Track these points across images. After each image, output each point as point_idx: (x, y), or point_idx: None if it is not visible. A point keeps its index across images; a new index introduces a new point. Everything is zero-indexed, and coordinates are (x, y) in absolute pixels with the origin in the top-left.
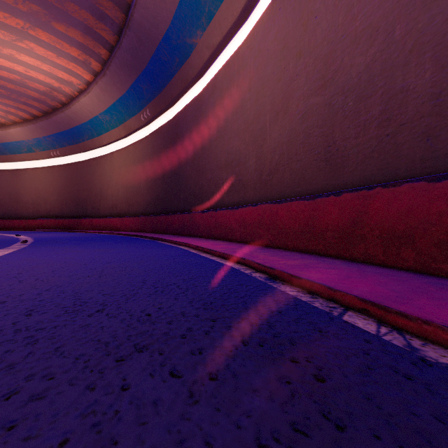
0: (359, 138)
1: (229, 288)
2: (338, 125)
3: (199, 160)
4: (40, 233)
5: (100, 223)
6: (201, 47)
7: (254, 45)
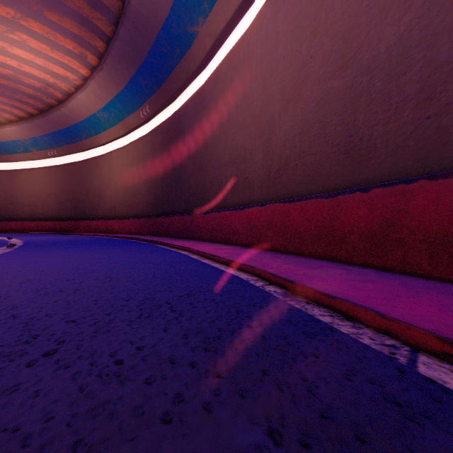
0: (389, 124)
1: (238, 309)
2: (362, 111)
3: (201, 158)
4: (35, 236)
5: (98, 225)
6: (203, 36)
7: (261, 29)
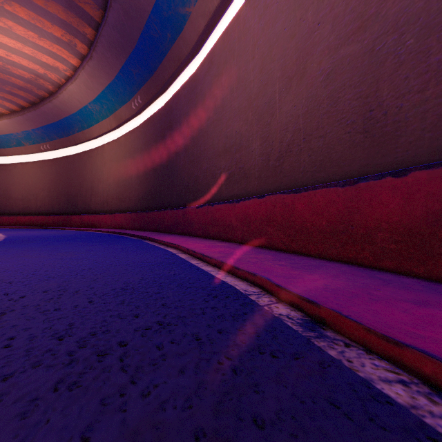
0: (427, 90)
1: (236, 362)
2: (387, 78)
3: (194, 149)
4: (24, 231)
5: (90, 220)
6: (195, 17)
7: (259, 1)
